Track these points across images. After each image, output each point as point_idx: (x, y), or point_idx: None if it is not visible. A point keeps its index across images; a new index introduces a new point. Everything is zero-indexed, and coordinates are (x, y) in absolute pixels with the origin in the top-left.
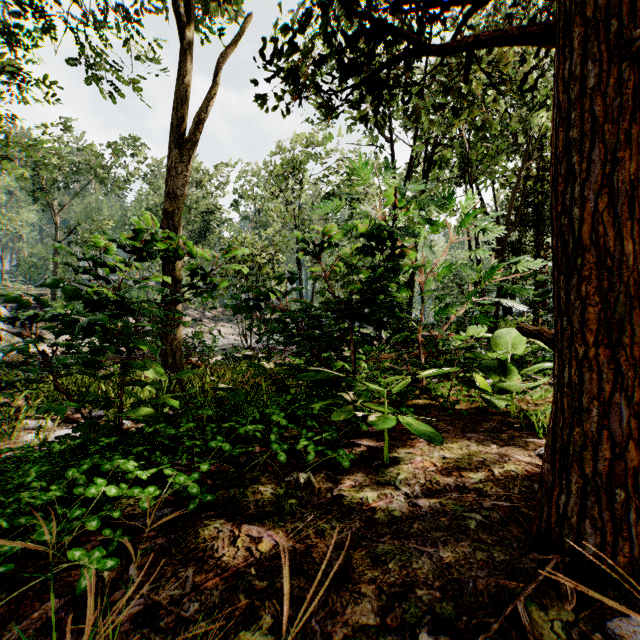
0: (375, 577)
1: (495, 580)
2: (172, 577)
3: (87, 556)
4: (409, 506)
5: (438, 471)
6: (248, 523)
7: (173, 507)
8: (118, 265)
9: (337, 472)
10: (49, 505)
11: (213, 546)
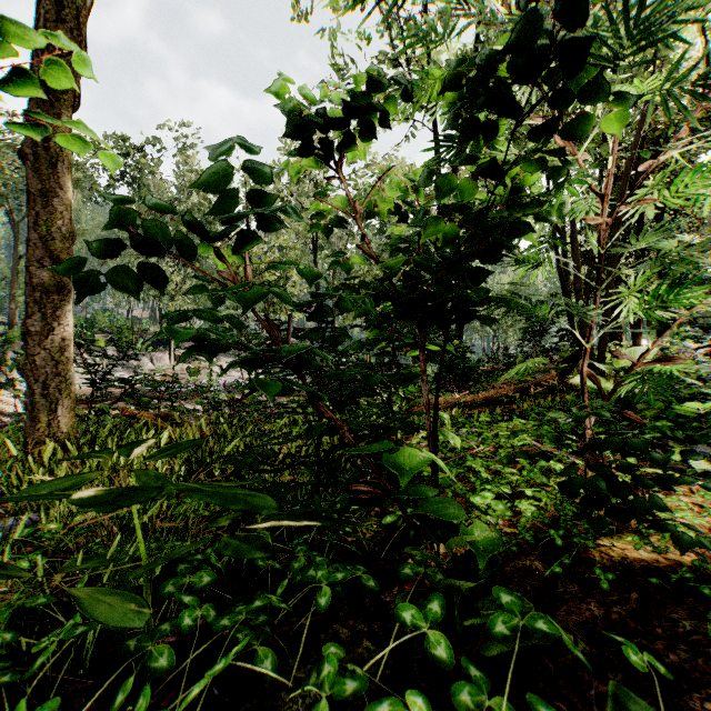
0: None
1: None
2: None
3: None
4: None
5: None
6: None
7: None
8: None
9: None
10: None
11: None
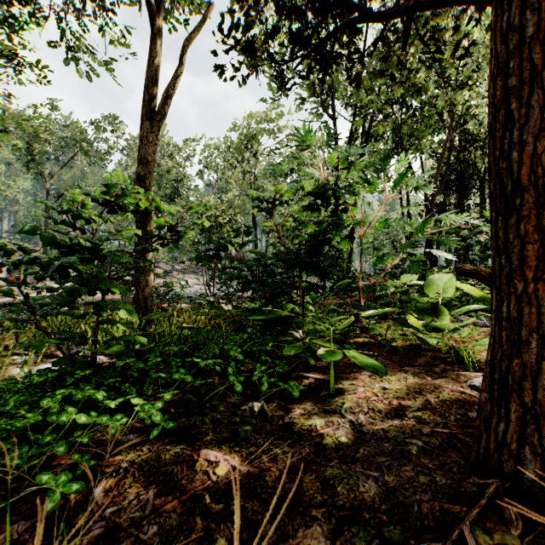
0: (324, 500)
1: (439, 504)
2: (134, 499)
3: (54, 480)
4: (354, 432)
5: (379, 400)
6: (206, 448)
7: (139, 433)
8: (93, 218)
9: (288, 401)
10: (27, 431)
11: (173, 470)
